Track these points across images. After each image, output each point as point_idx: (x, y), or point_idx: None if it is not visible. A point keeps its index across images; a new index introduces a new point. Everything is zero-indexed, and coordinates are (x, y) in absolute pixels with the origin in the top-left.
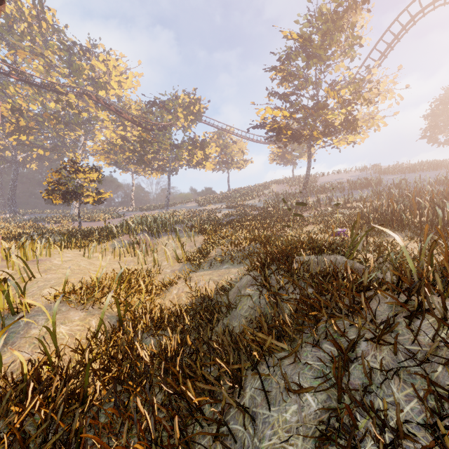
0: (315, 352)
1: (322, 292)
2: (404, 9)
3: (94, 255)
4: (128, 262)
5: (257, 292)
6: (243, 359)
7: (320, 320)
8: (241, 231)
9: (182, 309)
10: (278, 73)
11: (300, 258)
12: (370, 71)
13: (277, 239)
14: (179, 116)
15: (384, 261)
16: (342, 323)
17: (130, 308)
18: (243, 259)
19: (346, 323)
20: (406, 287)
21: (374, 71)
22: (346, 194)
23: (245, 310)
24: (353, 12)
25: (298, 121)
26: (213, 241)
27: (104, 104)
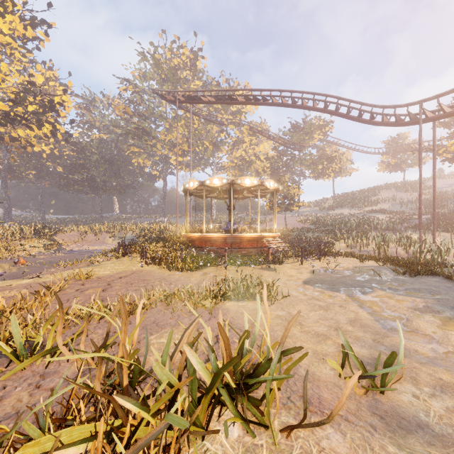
0: None
1: None
2: None
3: None
4: None
5: None
6: None
7: None
8: None
9: None
10: None
11: None
12: None
13: None
14: (314, 137)
15: None
16: None
17: None
18: None
19: None
20: None
21: None
22: None
23: None
24: None
25: None
26: None
27: (257, 131)
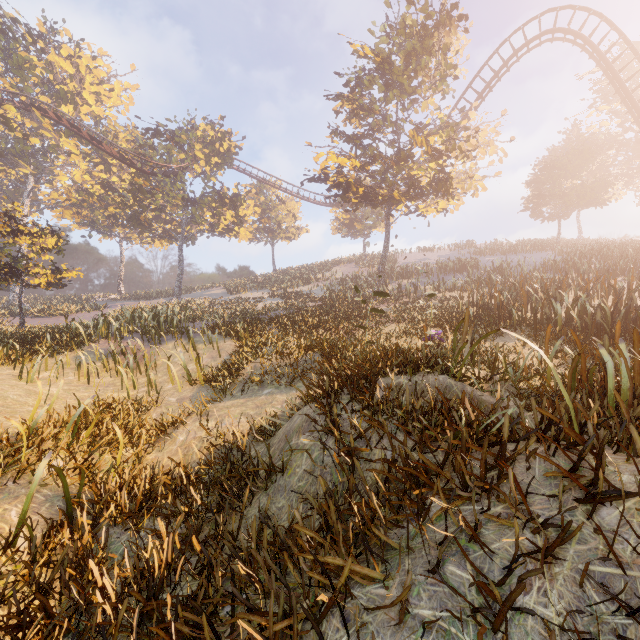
0: (433, 586)
1: (429, 449)
2: (506, 39)
3: (41, 376)
4: (104, 385)
5: (318, 444)
6: (295, 613)
7: (431, 504)
8: (292, 332)
9: (190, 473)
10: (346, 104)
11: (385, 380)
12: (464, 117)
13: (346, 347)
14: (197, 155)
15: (501, 380)
16: (469, 509)
17: (94, 477)
18: (294, 379)
19: (477, 511)
20: (554, 432)
21: (472, 115)
22: (435, 280)
23: (298, 476)
24: (447, 31)
25: (373, 175)
26: (248, 350)
27: (71, 127)
